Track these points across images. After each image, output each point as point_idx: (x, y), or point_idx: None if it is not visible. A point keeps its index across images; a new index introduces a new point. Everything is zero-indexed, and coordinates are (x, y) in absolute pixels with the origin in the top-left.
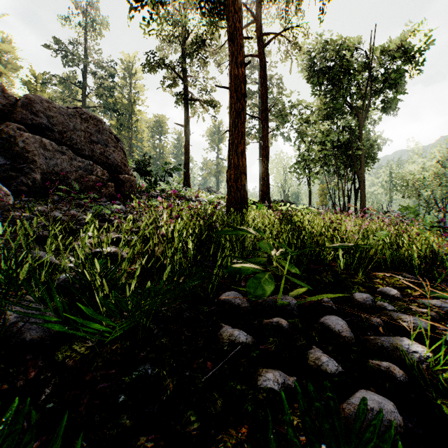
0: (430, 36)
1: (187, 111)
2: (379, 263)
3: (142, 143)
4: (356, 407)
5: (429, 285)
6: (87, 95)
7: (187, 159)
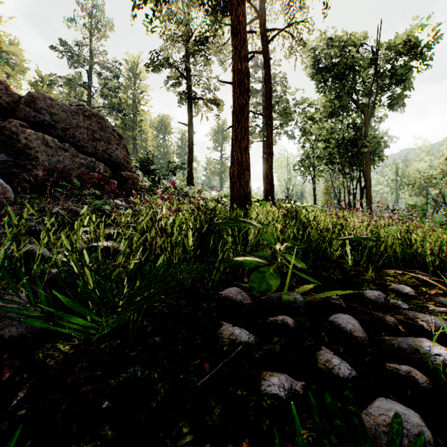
0: (438, 30)
1: (191, 110)
2: (388, 260)
3: (146, 143)
4: (376, 419)
5: (444, 283)
6: (92, 96)
7: (190, 158)
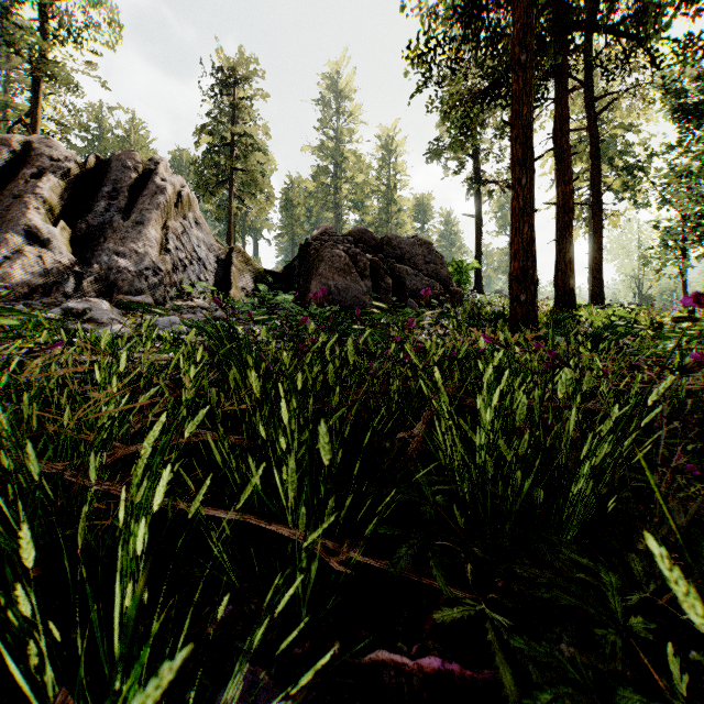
0: None
1: (479, 196)
2: None
3: None
4: None
5: None
6: (342, 191)
7: (478, 258)
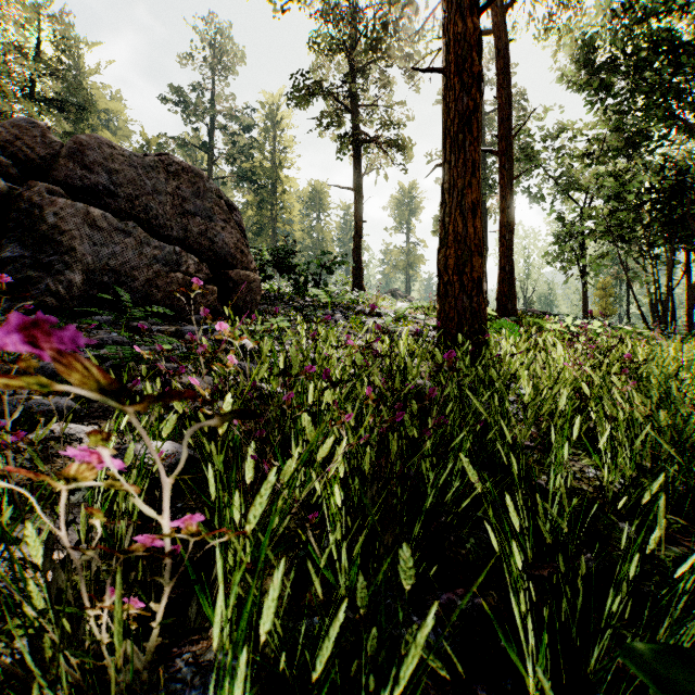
0: None
1: (359, 165)
2: None
3: (291, 226)
4: None
5: None
6: (213, 161)
7: (358, 245)
